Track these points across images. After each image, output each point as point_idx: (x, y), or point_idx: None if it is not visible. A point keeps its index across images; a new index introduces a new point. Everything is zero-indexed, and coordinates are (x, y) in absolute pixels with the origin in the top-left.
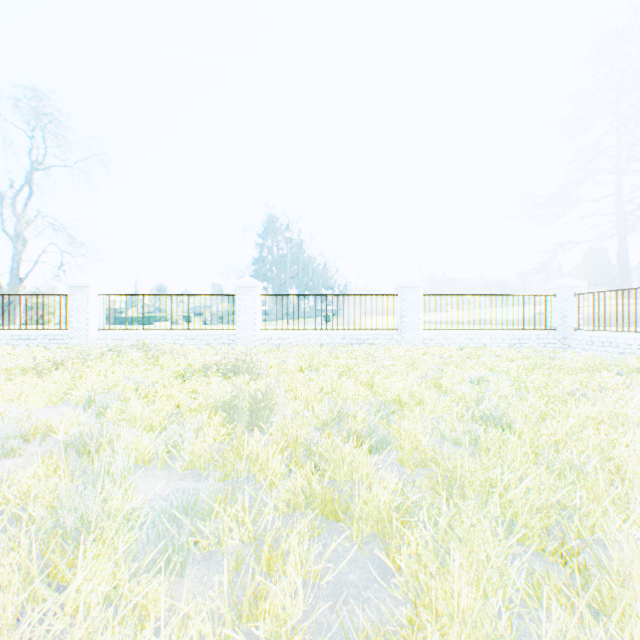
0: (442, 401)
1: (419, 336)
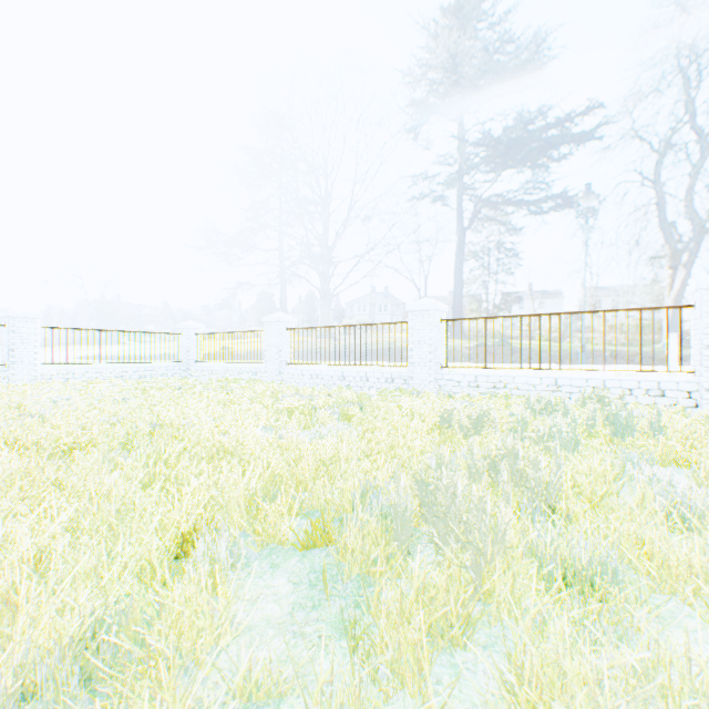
0: (8, 415)
1: (38, 372)
